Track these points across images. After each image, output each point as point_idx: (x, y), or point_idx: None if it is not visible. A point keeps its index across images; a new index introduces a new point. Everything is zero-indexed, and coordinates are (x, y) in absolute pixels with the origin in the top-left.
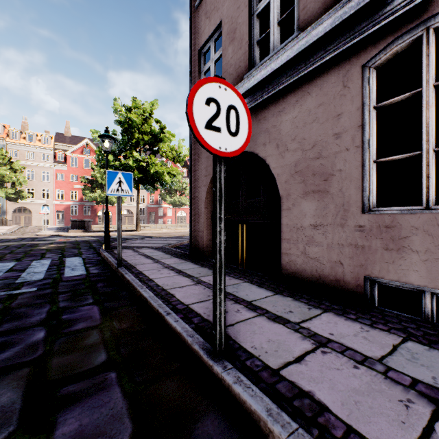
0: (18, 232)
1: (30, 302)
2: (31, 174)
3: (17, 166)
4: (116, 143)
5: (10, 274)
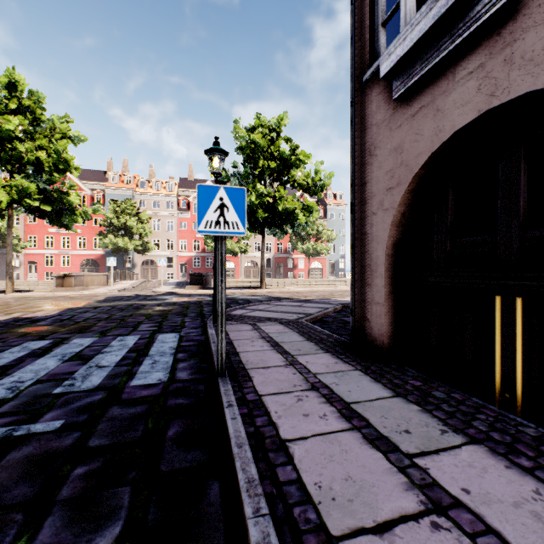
0: (139, 287)
1: (1, 490)
2: (158, 225)
3: (144, 216)
4: (237, 177)
5: (67, 365)
